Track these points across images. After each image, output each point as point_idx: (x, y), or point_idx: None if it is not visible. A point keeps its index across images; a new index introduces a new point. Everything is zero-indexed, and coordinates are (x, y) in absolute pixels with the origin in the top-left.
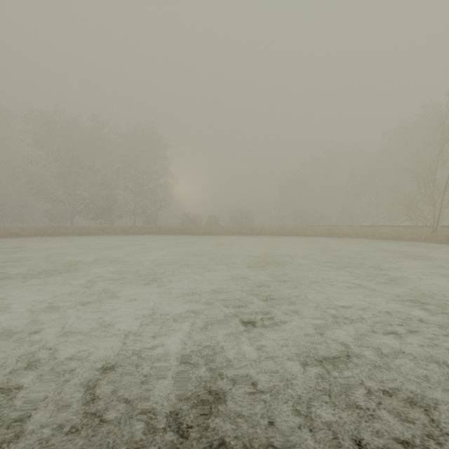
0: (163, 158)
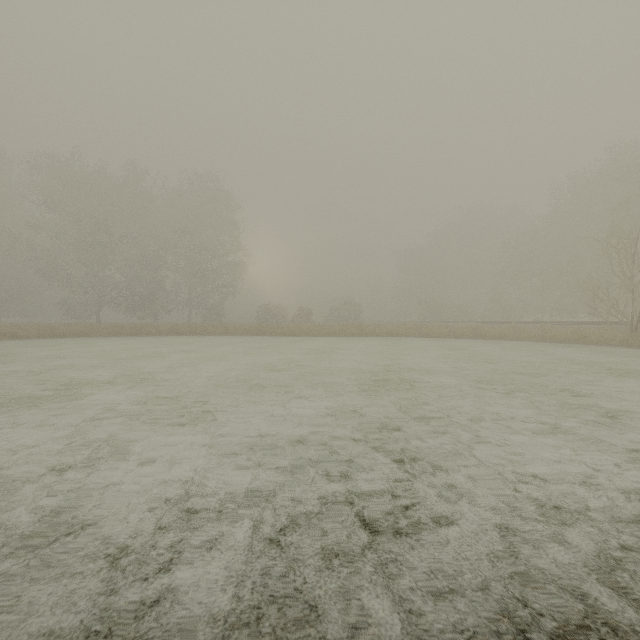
0: (230, 223)
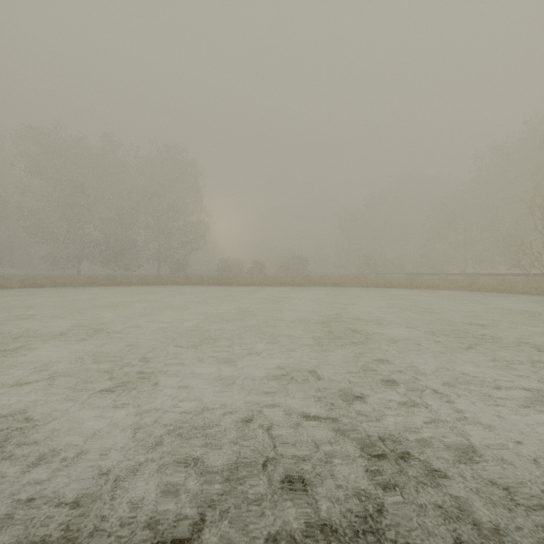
0: (194, 188)
